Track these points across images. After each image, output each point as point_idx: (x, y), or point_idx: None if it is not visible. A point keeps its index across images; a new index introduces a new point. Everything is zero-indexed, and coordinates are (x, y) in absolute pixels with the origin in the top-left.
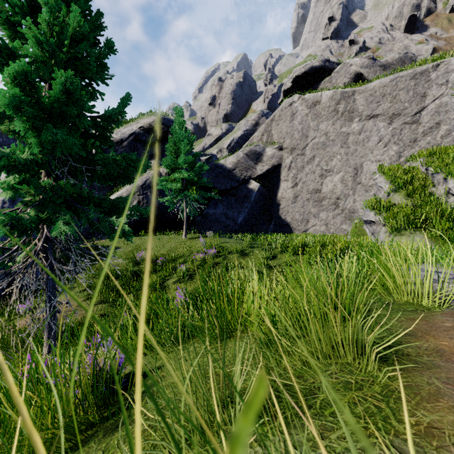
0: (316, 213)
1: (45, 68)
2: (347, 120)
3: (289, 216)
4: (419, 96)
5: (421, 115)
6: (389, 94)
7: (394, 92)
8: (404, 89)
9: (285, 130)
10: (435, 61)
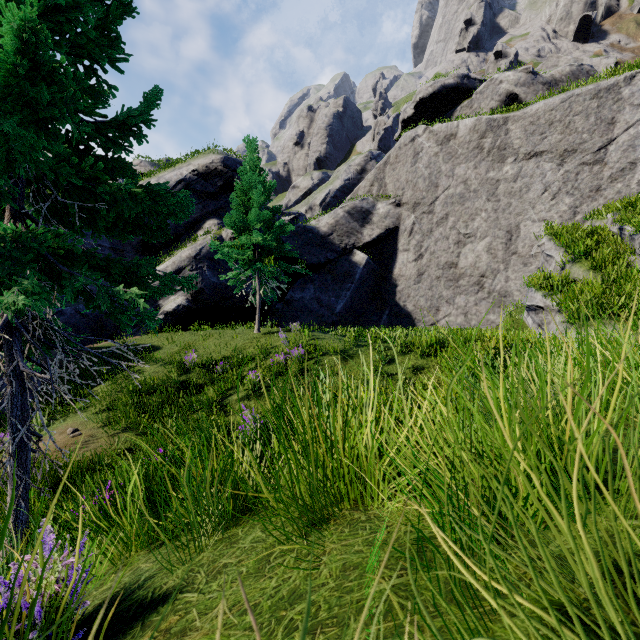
0: (450, 298)
1: (1, 24)
2: (496, 161)
3: (410, 302)
4: (605, 123)
5: (608, 151)
6: (560, 121)
7: (567, 118)
8: (582, 113)
9: (405, 178)
10: (629, 71)
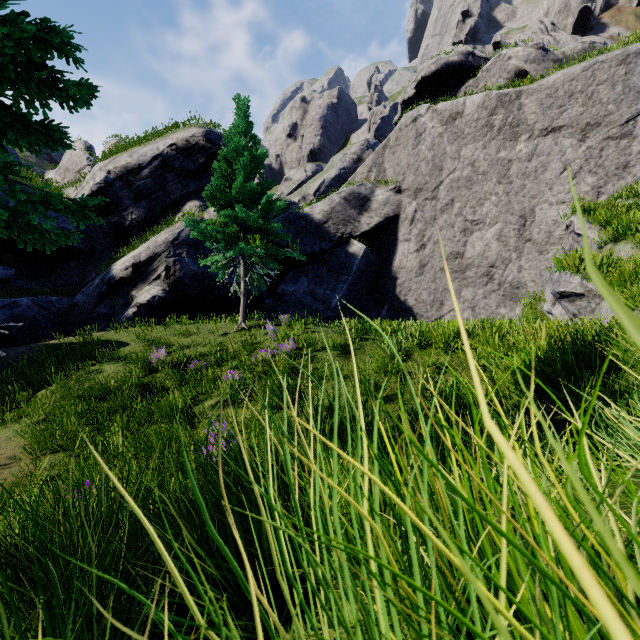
0: (456, 291)
1: None
2: (508, 140)
3: (411, 296)
4: (634, 91)
5: (637, 123)
6: (581, 92)
7: (590, 88)
8: (607, 81)
9: (406, 161)
10: None
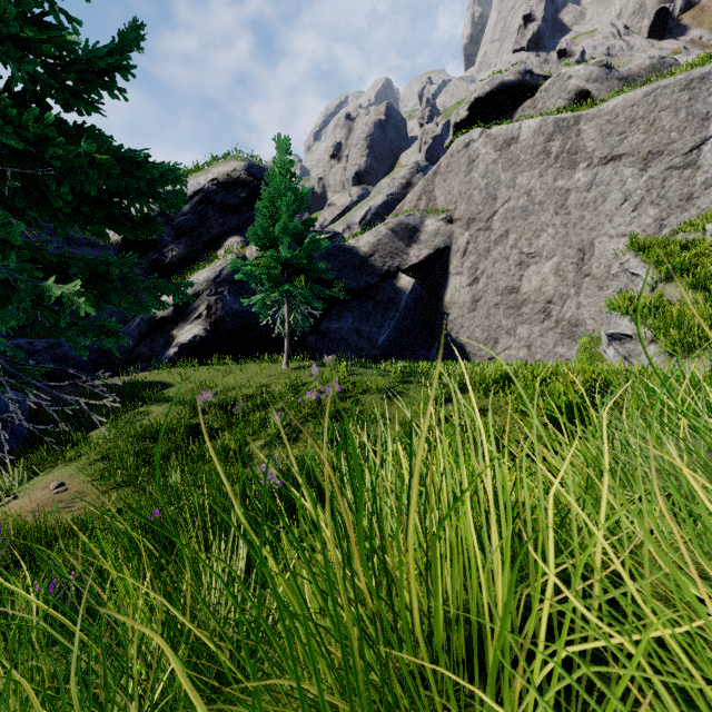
0: (511, 328)
1: None
2: (565, 168)
3: (463, 334)
4: (698, 118)
5: (701, 152)
6: (642, 119)
7: (652, 114)
8: (670, 107)
9: (457, 189)
10: None
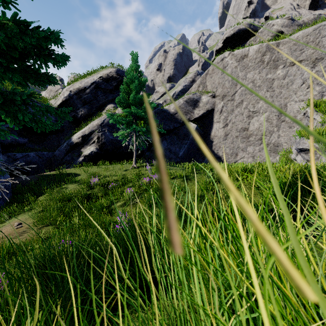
0: (244, 148)
1: None
2: (272, 68)
3: (220, 151)
4: None
5: None
6: (312, 42)
7: (317, 39)
8: None
9: (217, 81)
10: None
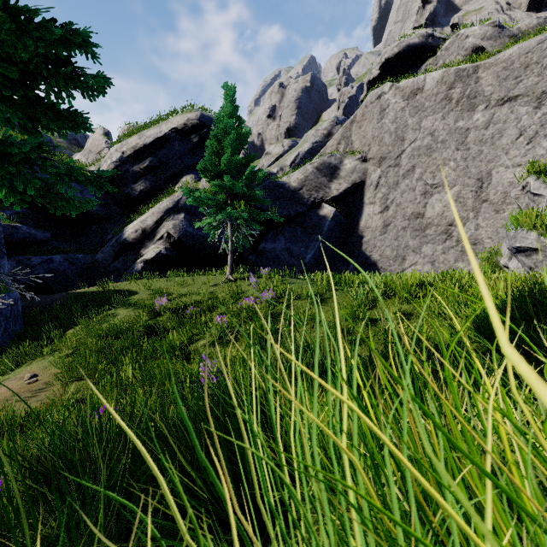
0: (417, 247)
1: None
2: (465, 110)
3: (376, 252)
4: None
5: None
6: (537, 63)
7: (545, 59)
8: None
9: (371, 134)
10: None
